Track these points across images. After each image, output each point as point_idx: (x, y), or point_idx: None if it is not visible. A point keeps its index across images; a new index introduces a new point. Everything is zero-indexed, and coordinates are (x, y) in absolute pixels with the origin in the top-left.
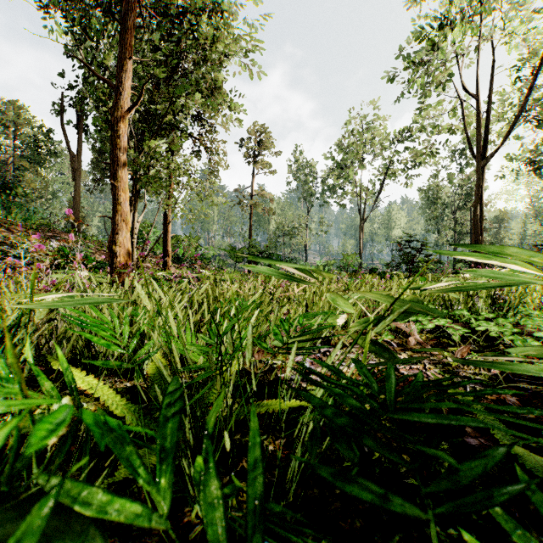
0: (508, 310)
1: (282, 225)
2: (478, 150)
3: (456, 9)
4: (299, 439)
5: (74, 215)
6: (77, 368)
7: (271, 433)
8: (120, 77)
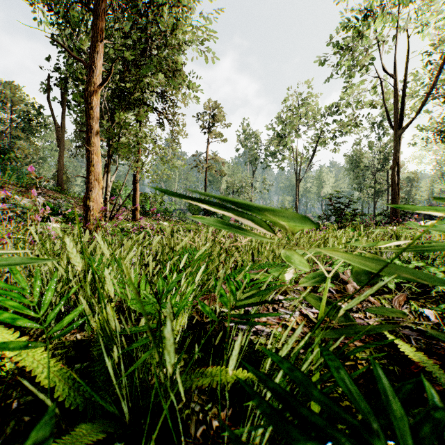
0: (434, 258)
1: (232, 184)
2: (395, 121)
3: (377, 3)
4: (246, 408)
5: (58, 176)
6: (9, 331)
7: (217, 400)
8: (94, 57)
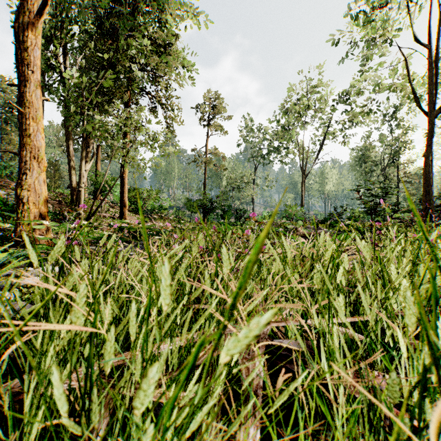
0: None
1: (233, 180)
2: (429, 100)
3: None
4: None
5: None
6: None
7: None
8: None
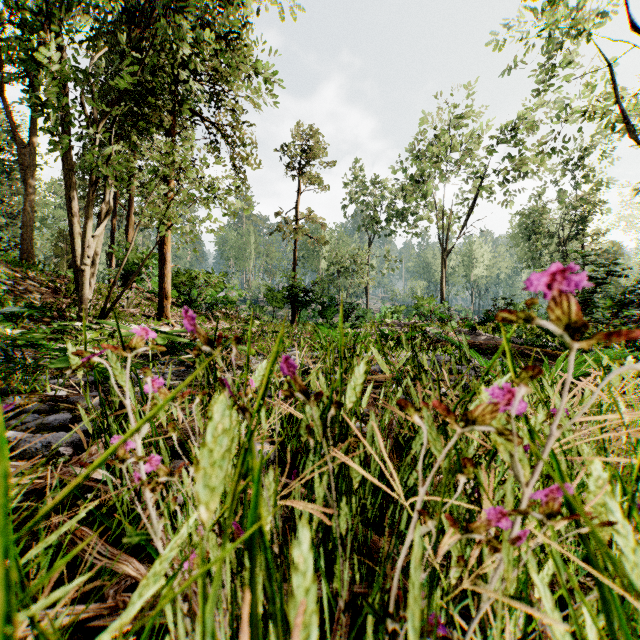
0: None
1: (337, 259)
2: None
3: None
4: None
5: (24, 236)
6: None
7: None
8: None
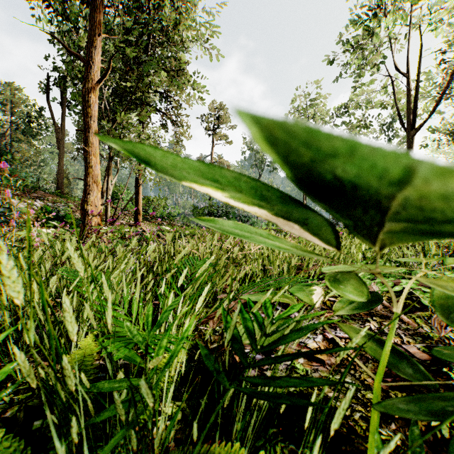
0: None
1: None
2: (408, 122)
3: None
4: None
5: (58, 179)
6: None
7: None
8: (92, 53)
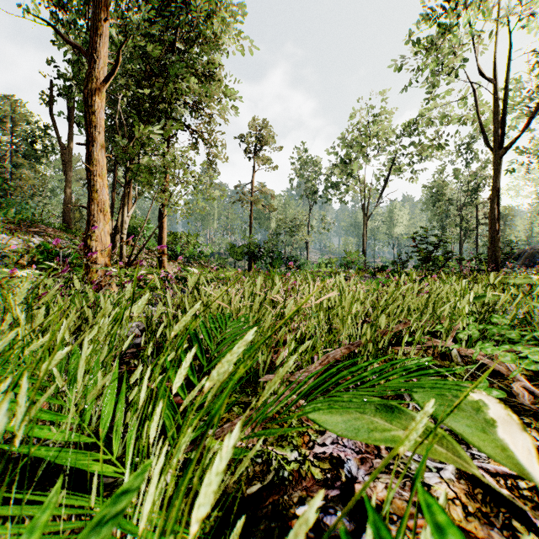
0: None
1: (283, 222)
2: (495, 139)
3: None
4: None
5: (65, 211)
6: None
7: None
8: (97, 44)
